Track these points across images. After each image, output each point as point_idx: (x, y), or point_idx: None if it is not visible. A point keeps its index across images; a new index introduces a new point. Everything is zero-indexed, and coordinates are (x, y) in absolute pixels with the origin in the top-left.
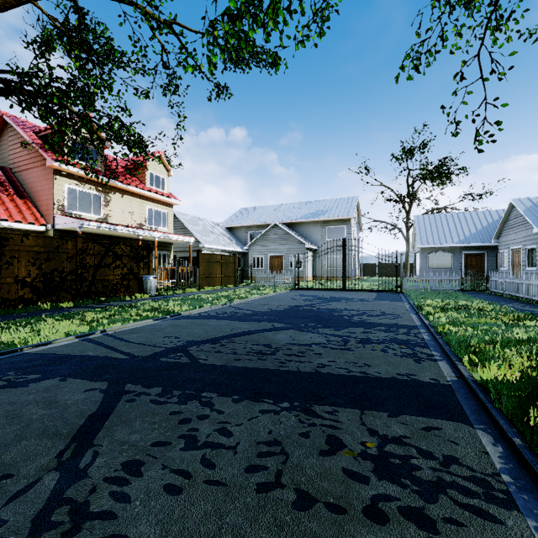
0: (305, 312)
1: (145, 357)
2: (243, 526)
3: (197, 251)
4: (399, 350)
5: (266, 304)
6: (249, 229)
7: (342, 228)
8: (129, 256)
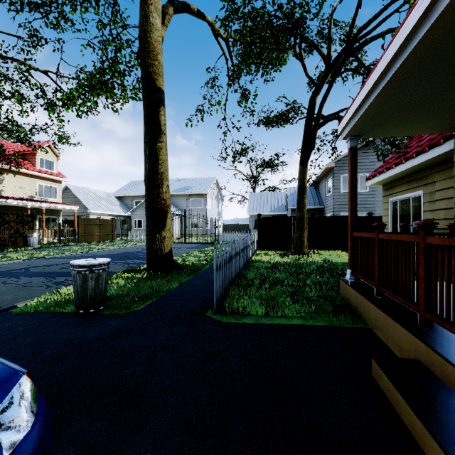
0: (125, 254)
1: (4, 271)
2: (5, 289)
3: (77, 217)
4: (131, 265)
5: (111, 251)
6: (134, 198)
7: (201, 200)
8: (15, 221)
